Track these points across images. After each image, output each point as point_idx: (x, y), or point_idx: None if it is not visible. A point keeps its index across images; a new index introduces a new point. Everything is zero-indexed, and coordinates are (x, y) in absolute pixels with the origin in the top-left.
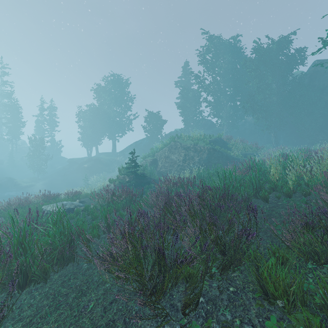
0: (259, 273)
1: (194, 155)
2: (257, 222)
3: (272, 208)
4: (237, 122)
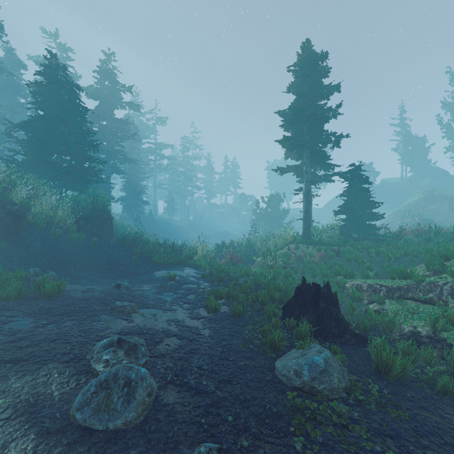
0: None
1: None
2: None
3: None
4: None
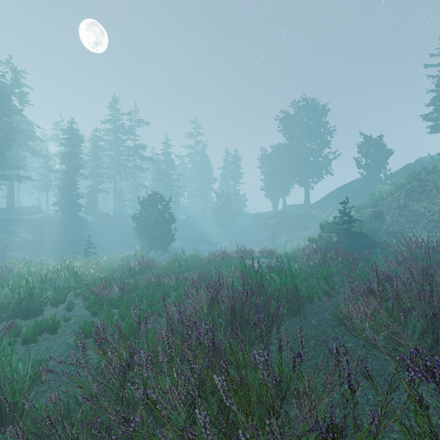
0: None
1: None
2: None
3: None
4: None
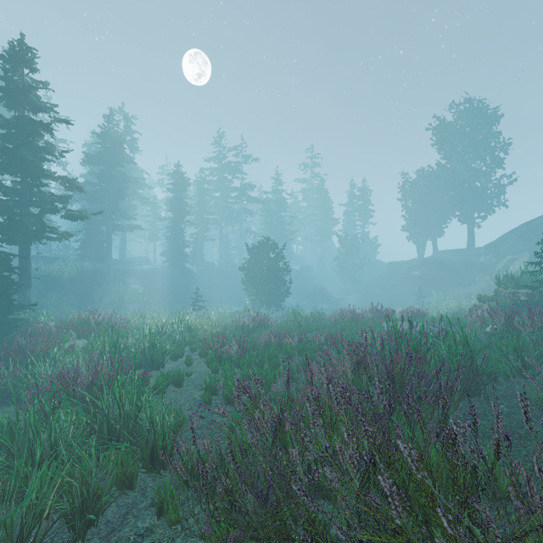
0: None
1: None
2: None
3: None
4: None
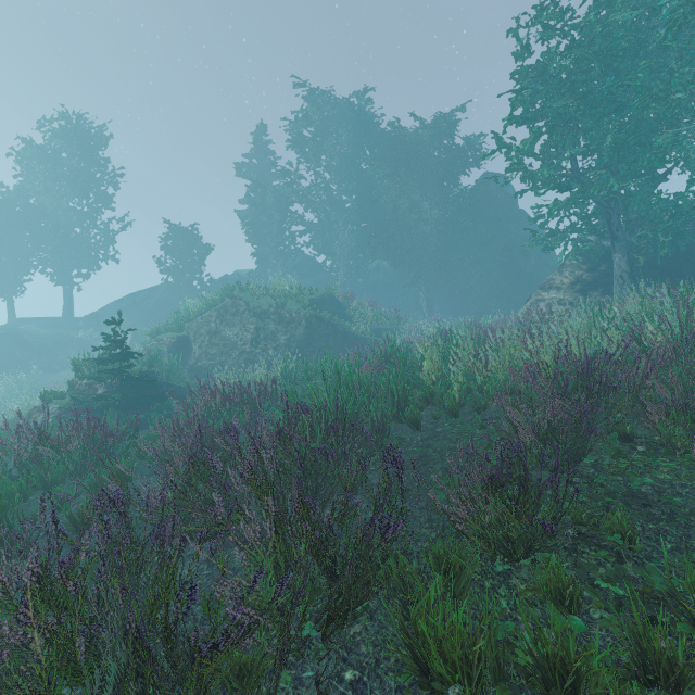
0: (408, 614)
1: (277, 329)
2: (404, 488)
3: (427, 441)
4: (364, 267)
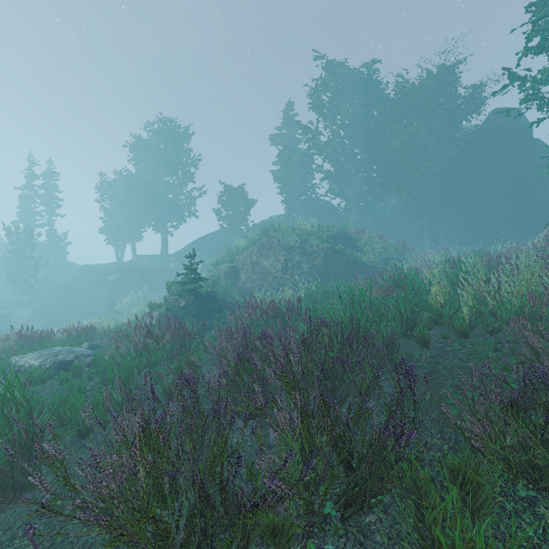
0: (422, 517)
1: (301, 259)
2: (416, 399)
3: (436, 358)
4: (373, 206)
